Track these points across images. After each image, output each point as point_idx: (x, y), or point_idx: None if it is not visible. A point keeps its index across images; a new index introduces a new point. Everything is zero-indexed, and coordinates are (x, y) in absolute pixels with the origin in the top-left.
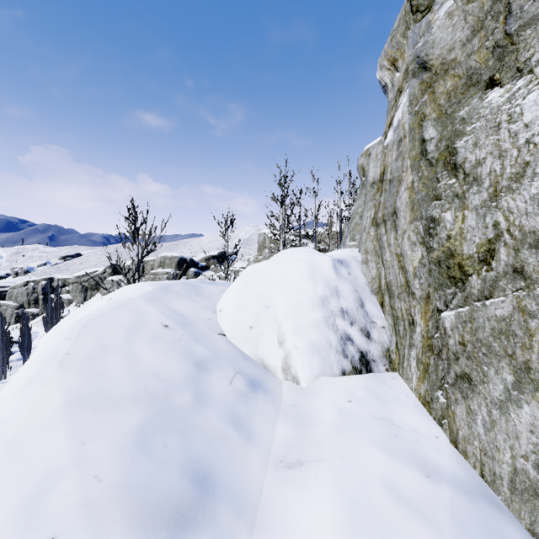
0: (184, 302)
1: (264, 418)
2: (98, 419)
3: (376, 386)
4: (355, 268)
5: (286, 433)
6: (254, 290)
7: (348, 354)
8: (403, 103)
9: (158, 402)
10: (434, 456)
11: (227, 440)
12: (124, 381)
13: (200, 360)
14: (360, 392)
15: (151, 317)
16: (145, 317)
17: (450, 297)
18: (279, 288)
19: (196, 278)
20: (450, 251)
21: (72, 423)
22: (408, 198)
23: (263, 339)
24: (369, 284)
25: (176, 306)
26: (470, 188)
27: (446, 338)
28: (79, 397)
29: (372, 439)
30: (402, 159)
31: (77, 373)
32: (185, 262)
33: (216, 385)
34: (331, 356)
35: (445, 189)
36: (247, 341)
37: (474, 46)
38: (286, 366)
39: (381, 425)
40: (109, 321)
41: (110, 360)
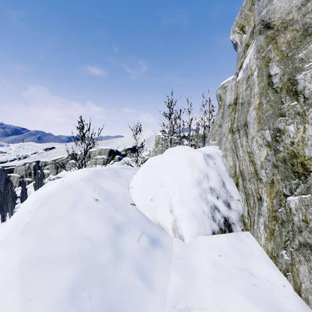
0: (109, 182)
1: (161, 269)
2: (43, 277)
3: (236, 242)
4: (218, 160)
5: (177, 281)
6: (153, 174)
7: (216, 219)
8: (250, 53)
9: (87, 260)
10: (285, 303)
11: (135, 289)
12: (65, 243)
13: (117, 224)
14: (226, 247)
15: (87, 193)
16: (83, 194)
17: (295, 186)
18: (169, 173)
19: (119, 161)
20: (293, 153)
21: (22, 281)
22: (256, 115)
23: (159, 208)
24: (227, 170)
25: (104, 185)
26: (309, 108)
27: (291, 216)
28: (31, 259)
29: (238, 288)
30: (250, 89)
31: (32, 239)
32: (113, 152)
33: (128, 243)
34: (205, 221)
35: (289, 109)
36: (149, 209)
37: (308, 8)
38: (175, 227)
39: (243, 276)
40: (59, 197)
41: (57, 227)
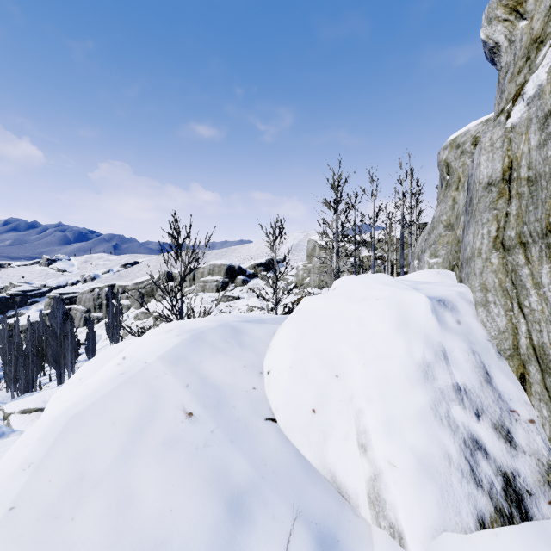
0: (219, 361)
1: None
2: None
3: None
4: (466, 312)
5: None
6: (316, 344)
7: (481, 478)
8: None
9: None
10: None
11: None
12: None
13: (235, 490)
14: None
15: (169, 397)
16: (160, 400)
17: None
18: (352, 345)
19: (244, 286)
20: None
21: None
22: None
23: (333, 435)
24: (492, 339)
25: (208, 369)
26: None
27: None
28: None
29: None
30: None
31: None
32: (233, 270)
33: None
34: (454, 485)
35: None
36: (308, 436)
37: None
38: (376, 498)
39: None
40: (105, 414)
41: (84, 513)
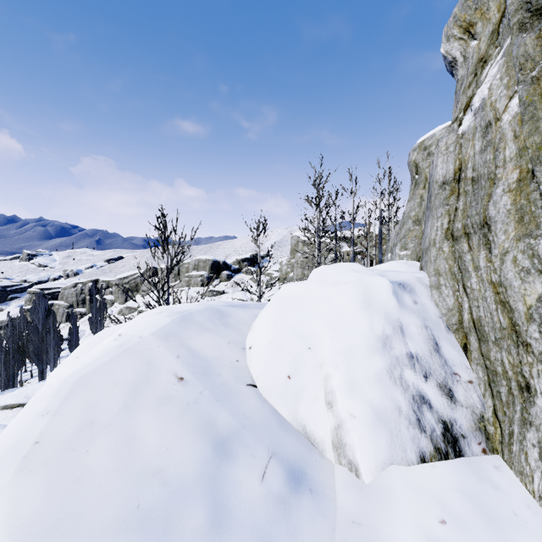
0: (206, 338)
1: None
2: None
3: (475, 485)
4: (422, 294)
5: None
6: (292, 322)
7: (425, 425)
8: (491, 75)
9: (154, 535)
10: None
11: None
12: (109, 490)
13: (221, 435)
14: (455, 499)
15: (162, 365)
16: (155, 367)
17: None
18: (323, 322)
19: (229, 281)
20: None
21: None
22: (512, 204)
23: (305, 396)
24: (443, 316)
25: (196, 344)
26: None
27: None
28: (32, 538)
29: None
30: (495, 150)
31: (41, 481)
32: (218, 265)
33: (243, 484)
34: (402, 430)
35: None
36: (284, 397)
37: None
38: (339, 442)
39: None
40: (108, 376)
41: (96, 448)
